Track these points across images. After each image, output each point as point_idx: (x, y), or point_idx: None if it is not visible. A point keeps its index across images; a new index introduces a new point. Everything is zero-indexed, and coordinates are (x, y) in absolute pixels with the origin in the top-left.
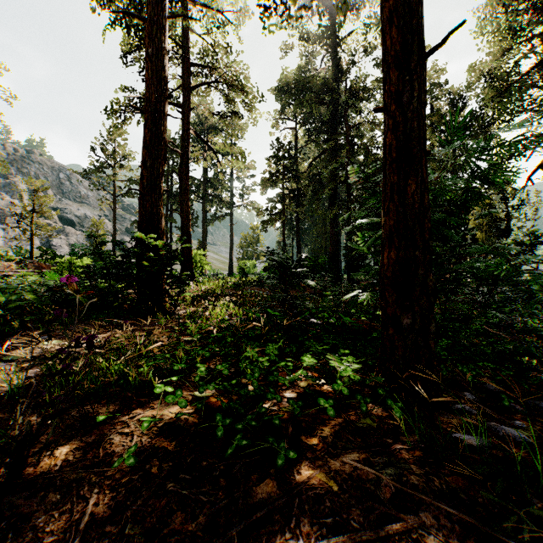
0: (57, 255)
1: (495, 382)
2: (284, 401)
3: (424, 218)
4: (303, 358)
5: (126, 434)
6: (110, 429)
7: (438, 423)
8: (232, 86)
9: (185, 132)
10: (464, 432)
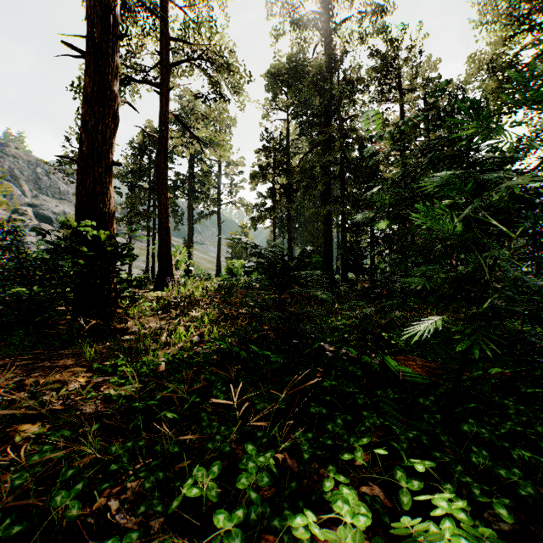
0: None
1: None
2: None
3: None
4: (335, 506)
5: None
6: None
7: None
8: (216, 65)
9: (163, 115)
10: None
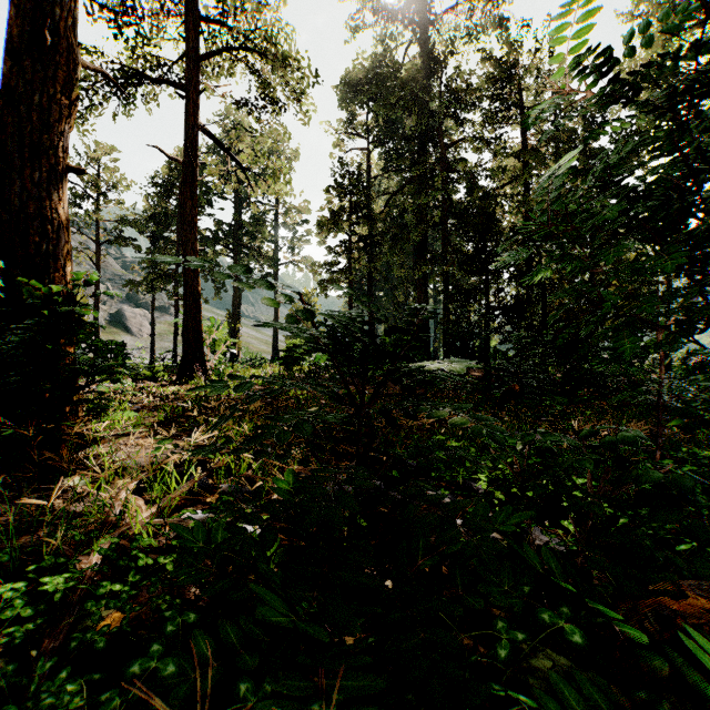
0: None
1: None
2: None
3: None
4: None
5: None
6: None
7: None
8: (267, 60)
9: (190, 130)
10: None
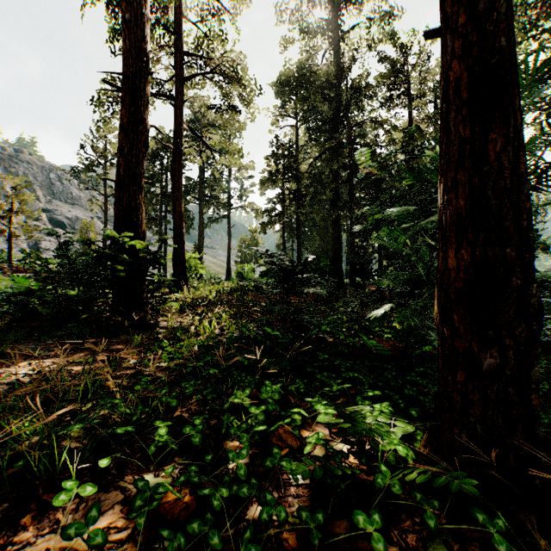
0: (41, 259)
1: None
2: (290, 495)
3: (519, 193)
4: (316, 407)
5: None
6: None
7: None
8: (228, 78)
9: (178, 126)
10: None
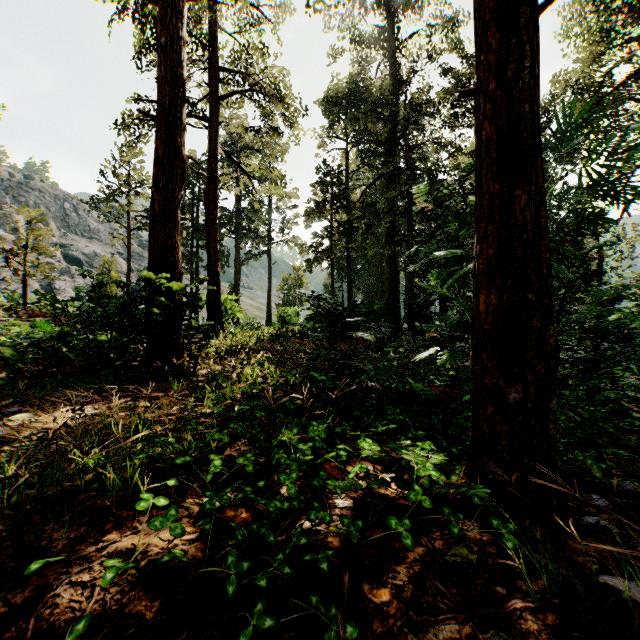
0: (58, 301)
1: (625, 475)
2: (335, 514)
3: (540, 245)
4: (361, 444)
5: (83, 585)
6: (60, 575)
7: (569, 555)
8: (269, 96)
9: (212, 151)
10: (625, 583)
